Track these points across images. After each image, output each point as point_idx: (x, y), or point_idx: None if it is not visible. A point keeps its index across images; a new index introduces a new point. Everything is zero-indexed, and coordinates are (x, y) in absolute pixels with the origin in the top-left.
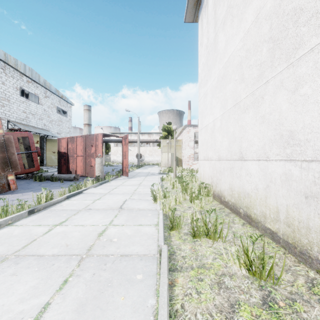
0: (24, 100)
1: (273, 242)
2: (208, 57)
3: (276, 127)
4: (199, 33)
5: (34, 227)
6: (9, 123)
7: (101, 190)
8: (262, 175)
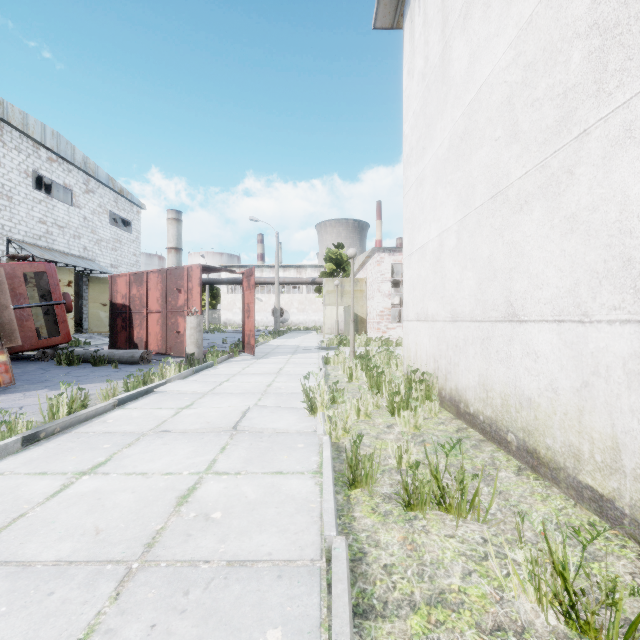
0: (42, 197)
1: (603, 521)
2: (426, 98)
3: (610, 241)
4: (406, 50)
5: (30, 479)
6: (11, 245)
7: (196, 385)
8: (570, 357)
